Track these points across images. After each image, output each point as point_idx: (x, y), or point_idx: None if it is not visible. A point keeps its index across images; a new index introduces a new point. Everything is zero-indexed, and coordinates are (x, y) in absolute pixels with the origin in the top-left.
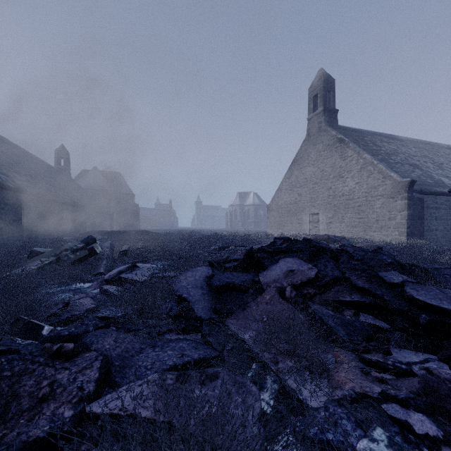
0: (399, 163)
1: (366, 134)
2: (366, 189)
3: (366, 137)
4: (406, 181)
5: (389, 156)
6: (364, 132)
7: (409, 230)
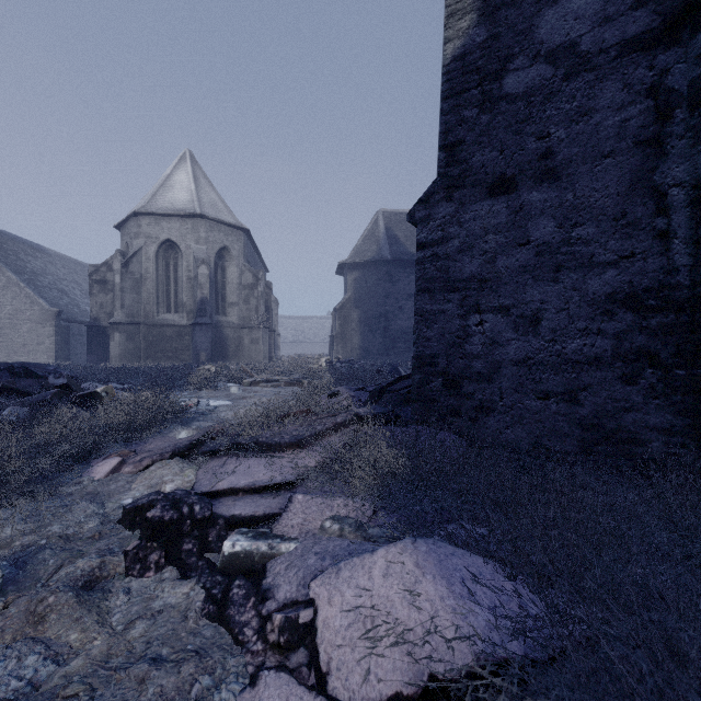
0: (48, 288)
1: (5, 238)
2: (12, 311)
3: (7, 243)
4: (55, 310)
5: (37, 277)
6: (3, 235)
7: (57, 354)
